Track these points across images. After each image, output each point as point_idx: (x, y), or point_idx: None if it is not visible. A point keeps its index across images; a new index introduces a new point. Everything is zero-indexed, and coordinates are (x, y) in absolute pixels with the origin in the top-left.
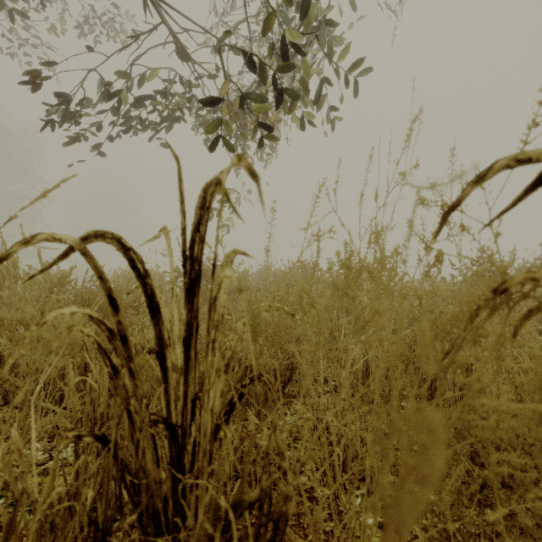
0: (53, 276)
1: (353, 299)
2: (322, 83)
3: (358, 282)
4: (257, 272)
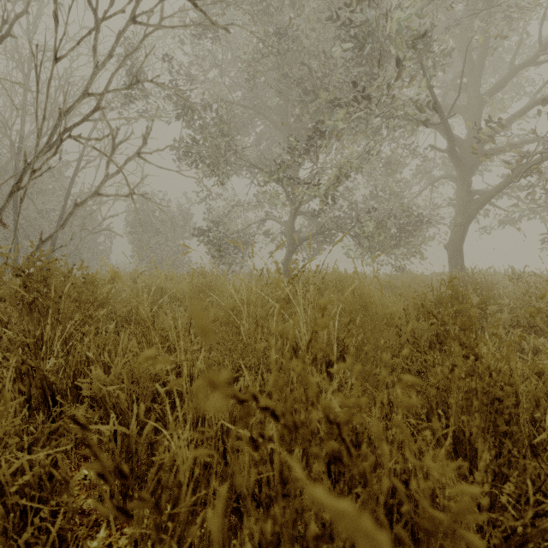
0: None
1: None
2: None
3: None
4: None
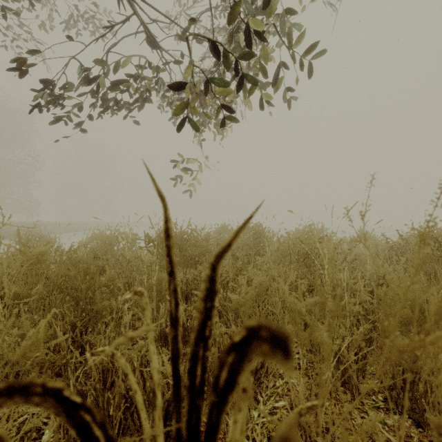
0: (32, 253)
1: (310, 268)
2: (277, 68)
3: (314, 252)
4: (216, 231)
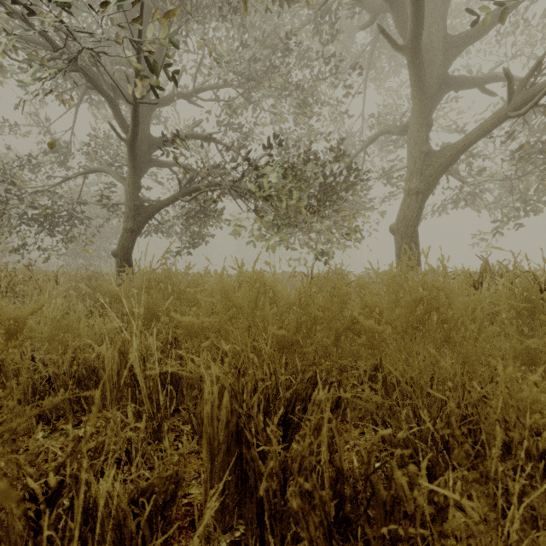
0: None
1: None
2: None
3: None
4: None
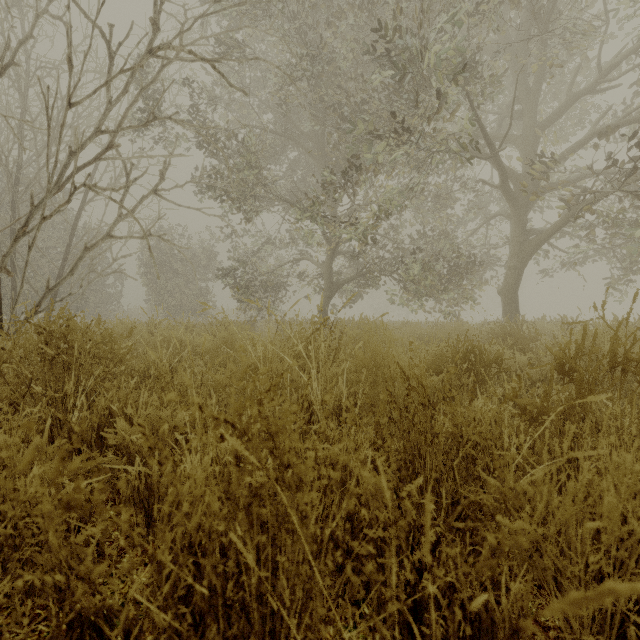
0: None
1: None
2: None
3: None
4: None
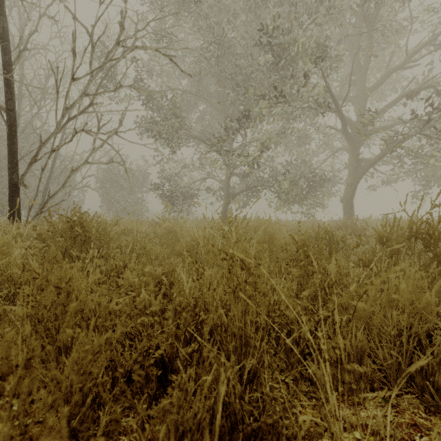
0: None
1: None
2: None
3: None
4: None
